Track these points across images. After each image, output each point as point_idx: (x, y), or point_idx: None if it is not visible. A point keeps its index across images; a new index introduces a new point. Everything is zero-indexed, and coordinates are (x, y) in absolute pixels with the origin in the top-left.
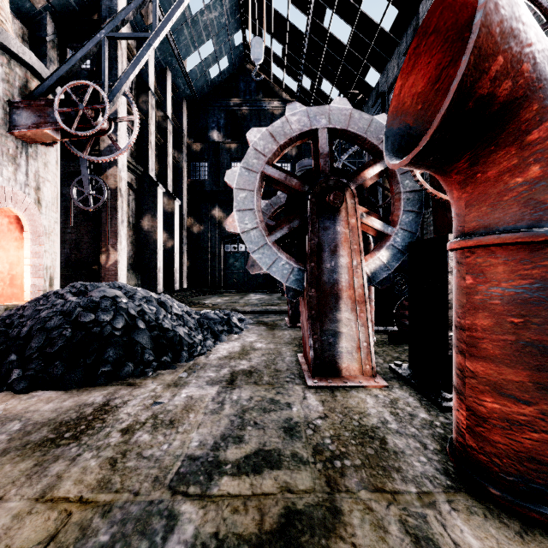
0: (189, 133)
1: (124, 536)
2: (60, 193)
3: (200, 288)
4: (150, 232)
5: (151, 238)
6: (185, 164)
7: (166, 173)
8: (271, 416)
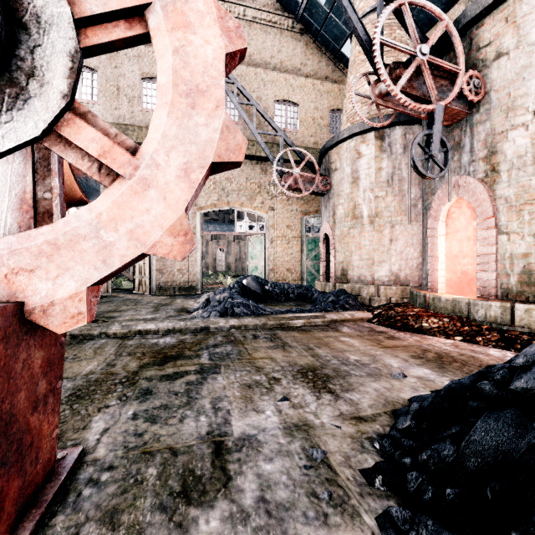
0: None
1: (225, 356)
2: None
3: None
4: None
5: None
6: None
7: None
8: (161, 401)
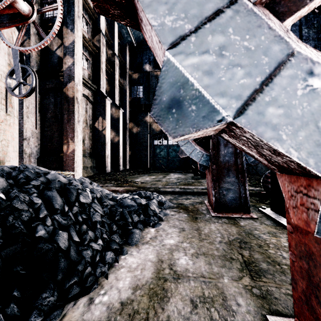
0: (131, 67)
1: None
2: (40, 104)
3: (137, 169)
4: (101, 130)
5: (102, 134)
6: (128, 87)
7: (114, 91)
8: None
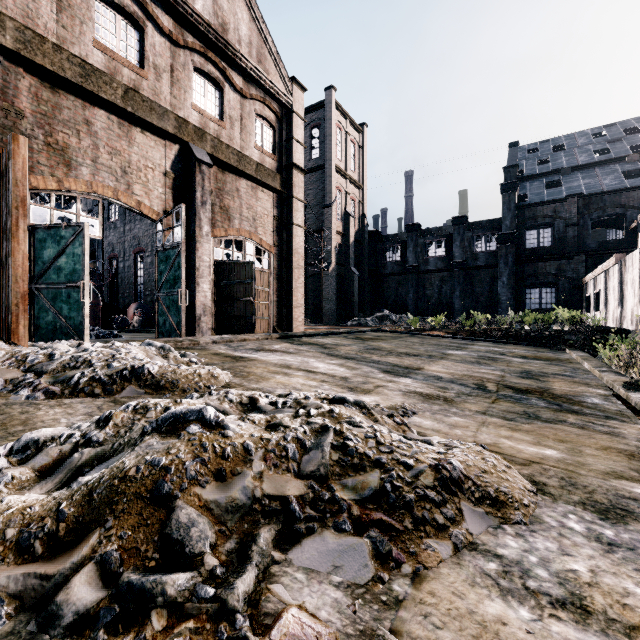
0: None
1: None
2: None
3: None
4: None
5: None
6: None
7: None
8: None
